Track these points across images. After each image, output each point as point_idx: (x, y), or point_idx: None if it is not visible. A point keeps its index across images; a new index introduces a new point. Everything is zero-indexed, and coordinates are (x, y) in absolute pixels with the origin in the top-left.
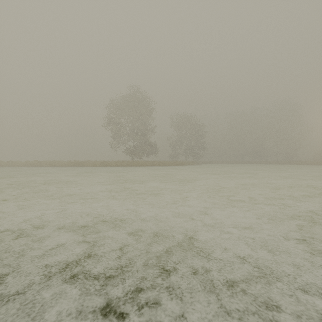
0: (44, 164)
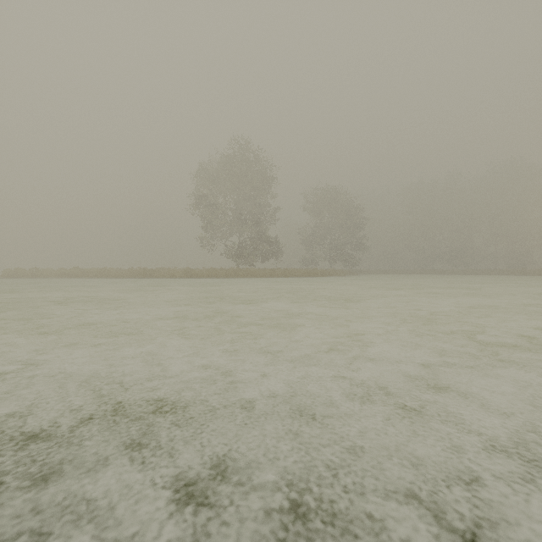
0: (89, 273)
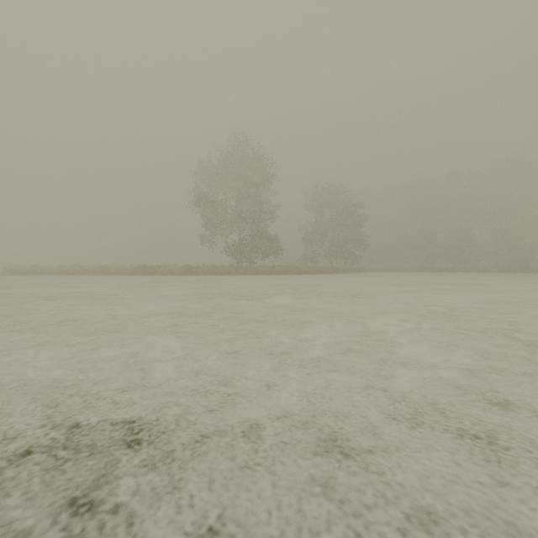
0: (89, 270)
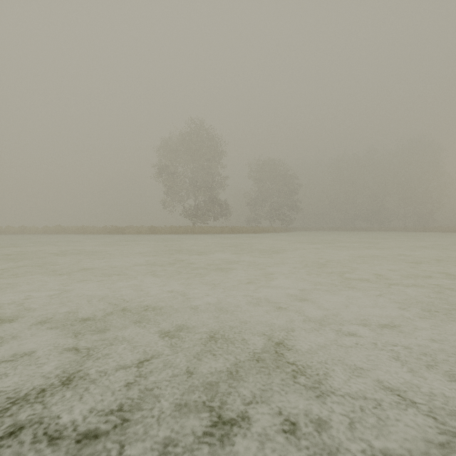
0: (69, 230)
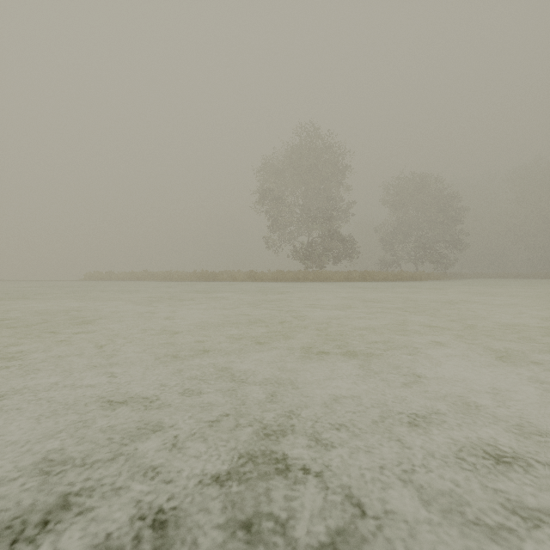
0: (156, 276)
